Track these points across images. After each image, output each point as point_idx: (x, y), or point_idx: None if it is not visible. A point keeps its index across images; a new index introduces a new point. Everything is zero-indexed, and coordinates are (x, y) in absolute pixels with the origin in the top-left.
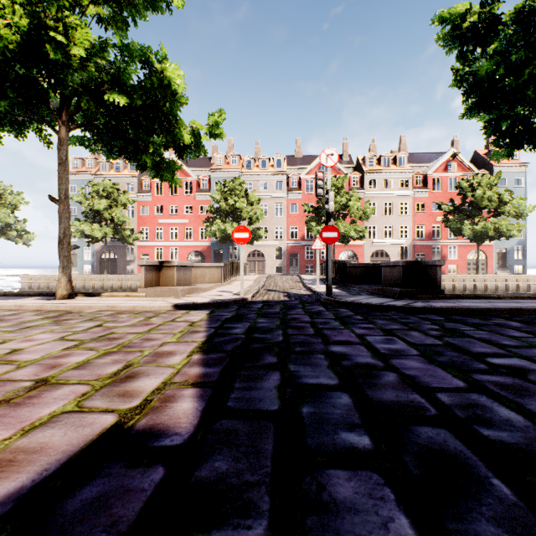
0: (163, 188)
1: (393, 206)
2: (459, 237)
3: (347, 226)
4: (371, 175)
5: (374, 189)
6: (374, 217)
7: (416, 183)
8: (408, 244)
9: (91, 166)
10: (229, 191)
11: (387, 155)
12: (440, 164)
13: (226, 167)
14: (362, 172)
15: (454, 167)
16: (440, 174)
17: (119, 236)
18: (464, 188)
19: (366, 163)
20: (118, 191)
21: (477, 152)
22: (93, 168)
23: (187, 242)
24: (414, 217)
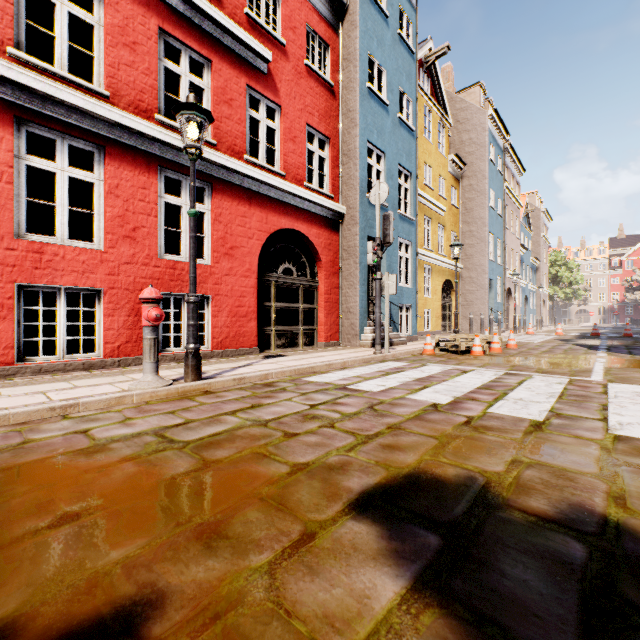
0: None
1: None
2: None
3: None
4: None
5: None
6: None
7: None
8: None
9: None
10: None
11: None
12: None
13: None
14: None
15: None
16: None
17: None
18: None
19: None
20: None
21: None
22: None
23: None
24: None
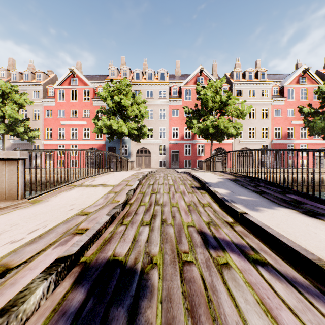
0: (65, 94)
1: (256, 111)
2: (309, 137)
3: (226, 123)
4: (238, 86)
5: (241, 98)
6: (241, 120)
7: (274, 94)
8: (268, 142)
9: (3, 76)
10: (116, 91)
11: (250, 70)
12: (294, 78)
13: (118, 78)
14: (230, 84)
15: (304, 81)
16: (293, 86)
17: (13, 133)
18: (324, 93)
19: (234, 77)
20: (17, 93)
21: (319, 70)
22: (5, 78)
23: (85, 140)
24: (273, 120)
